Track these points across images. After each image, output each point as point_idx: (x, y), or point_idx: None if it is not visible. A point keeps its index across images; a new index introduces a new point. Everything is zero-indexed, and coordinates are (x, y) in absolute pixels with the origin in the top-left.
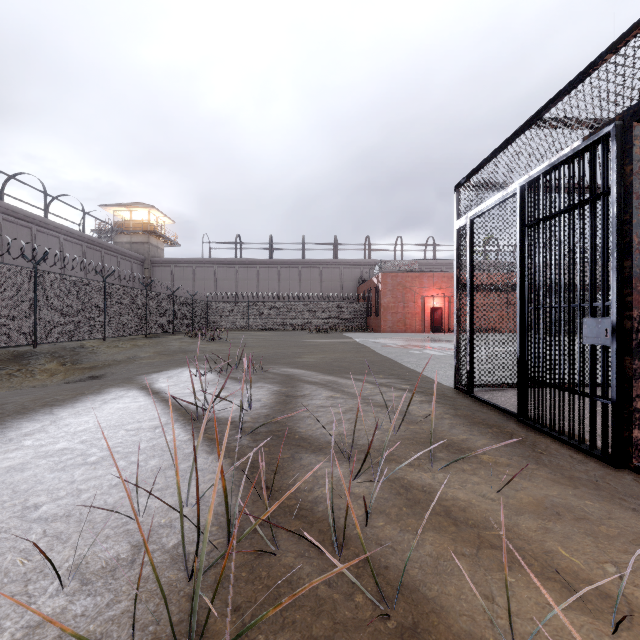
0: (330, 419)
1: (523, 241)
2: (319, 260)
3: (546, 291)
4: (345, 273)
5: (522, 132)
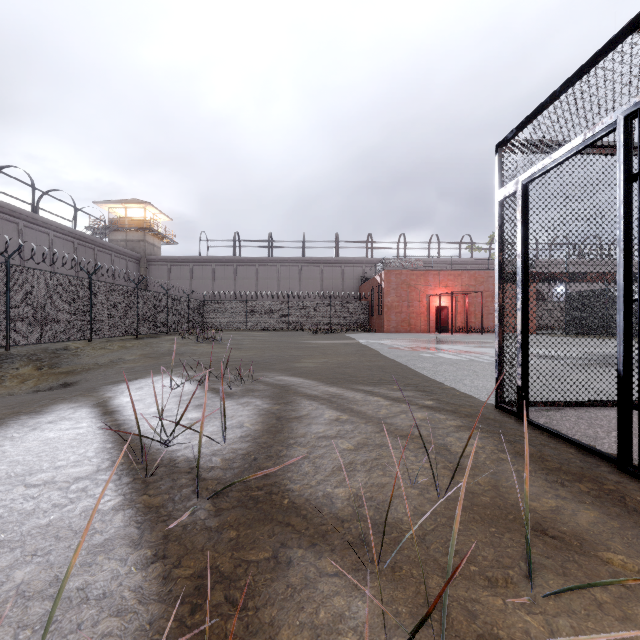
0: (337, 463)
1: (629, 199)
2: (320, 258)
3: None
4: (347, 272)
5: (624, 37)
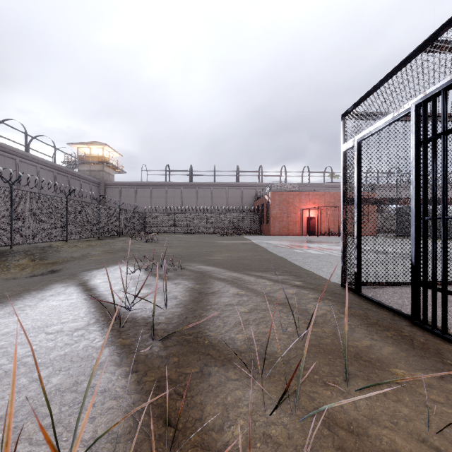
0: (237, 320)
1: (418, 156)
2: (226, 183)
3: (446, 202)
4: (244, 192)
5: (416, 55)
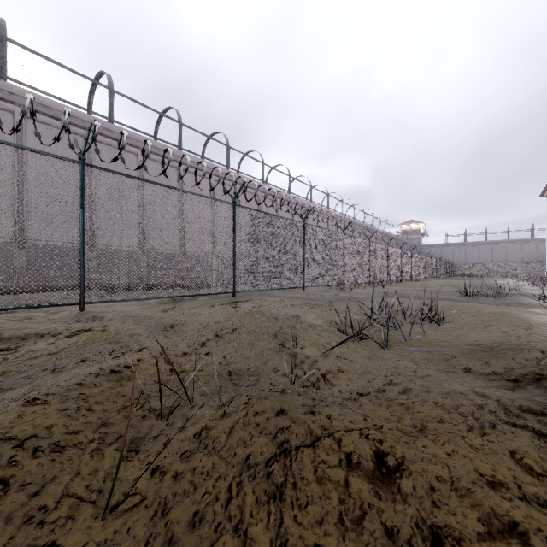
0: None
1: None
2: (520, 239)
3: None
4: (540, 245)
5: None
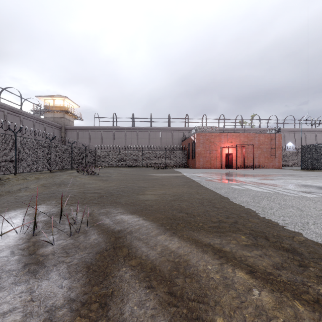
0: None
1: None
2: (160, 127)
3: None
4: (174, 135)
5: None
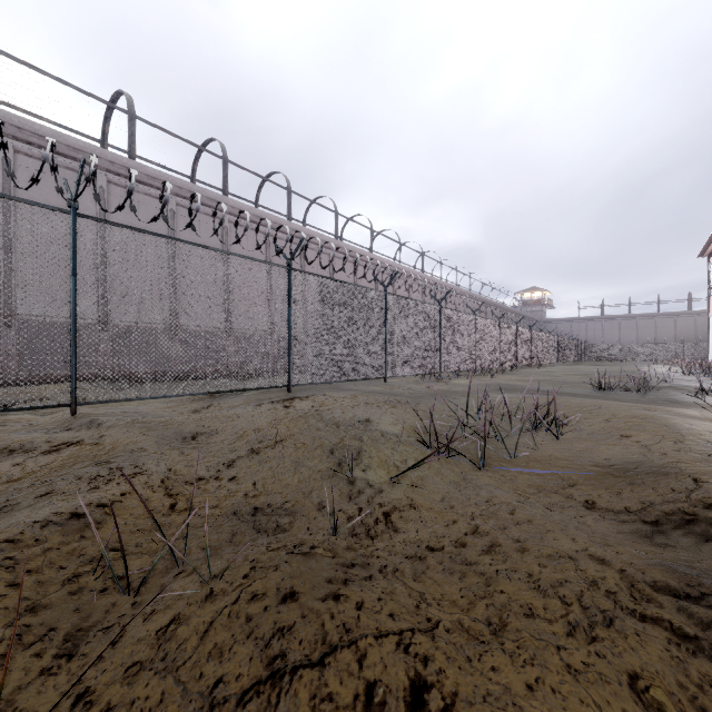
0: None
1: None
2: (673, 312)
3: None
4: (699, 320)
5: None
